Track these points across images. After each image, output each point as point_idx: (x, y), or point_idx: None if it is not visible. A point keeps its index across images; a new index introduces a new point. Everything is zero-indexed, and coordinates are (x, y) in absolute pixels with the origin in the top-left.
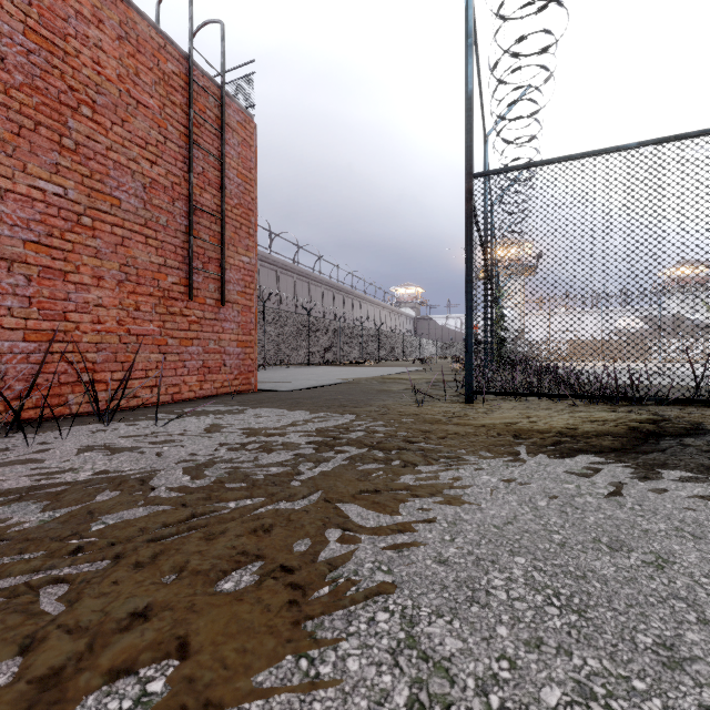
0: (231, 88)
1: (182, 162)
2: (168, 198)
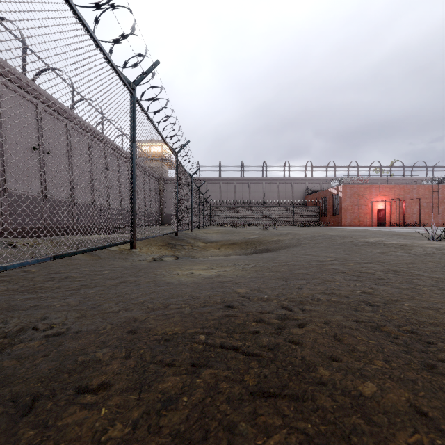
0: (440, 179)
1: (431, 198)
2: (429, 203)
